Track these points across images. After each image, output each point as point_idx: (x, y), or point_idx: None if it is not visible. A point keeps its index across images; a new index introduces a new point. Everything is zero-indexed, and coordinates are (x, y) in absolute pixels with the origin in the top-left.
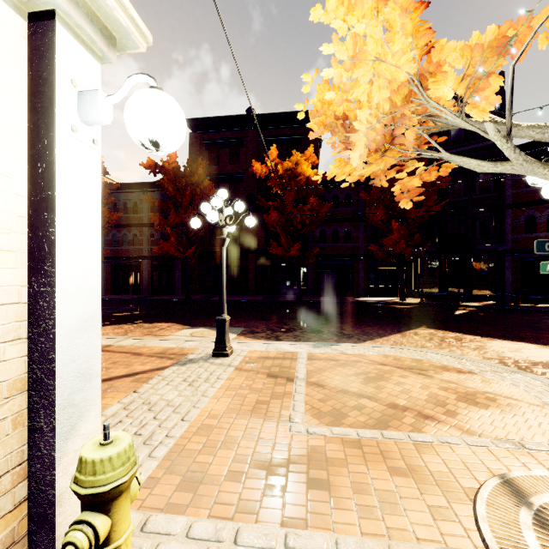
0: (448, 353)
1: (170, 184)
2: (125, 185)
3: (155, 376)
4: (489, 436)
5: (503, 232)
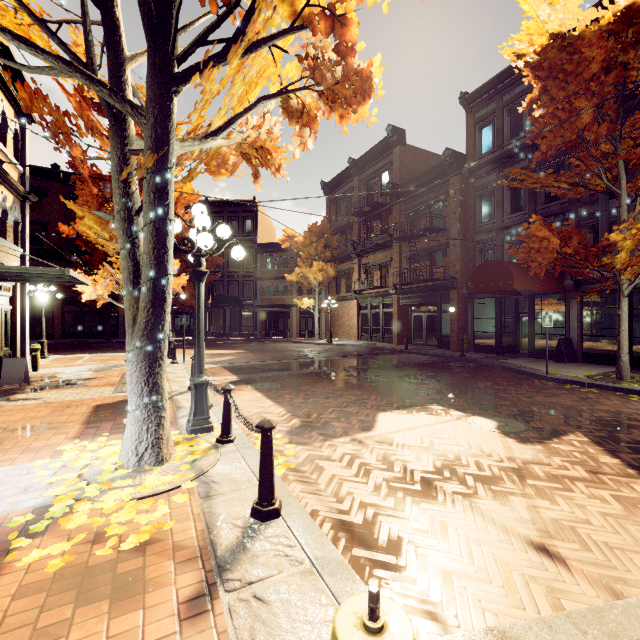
0: None
1: None
2: None
3: None
4: None
5: (257, 294)
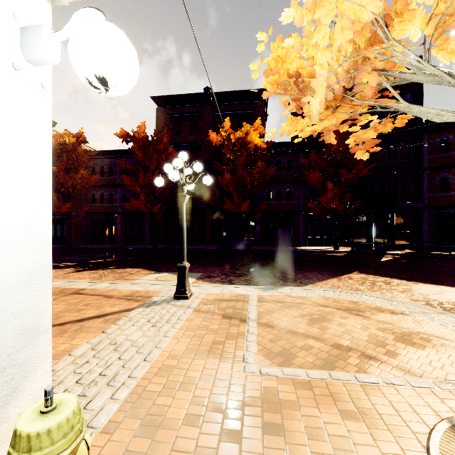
0: (380, 296)
1: (139, 151)
2: (102, 152)
3: (122, 317)
4: (429, 376)
5: (421, 191)
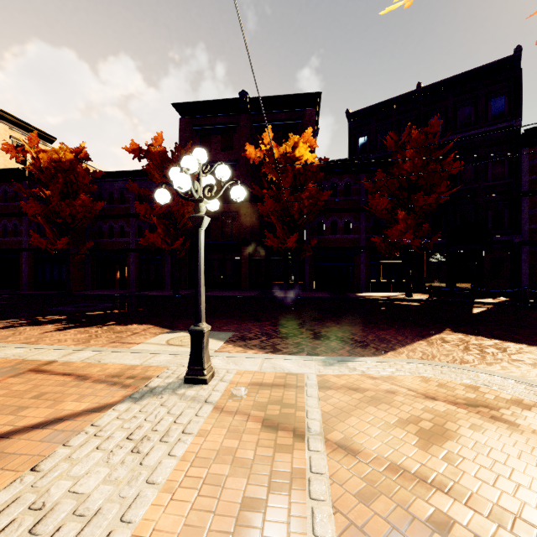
0: (507, 375)
1: (156, 170)
2: (111, 174)
3: (86, 426)
4: None
5: (519, 221)
